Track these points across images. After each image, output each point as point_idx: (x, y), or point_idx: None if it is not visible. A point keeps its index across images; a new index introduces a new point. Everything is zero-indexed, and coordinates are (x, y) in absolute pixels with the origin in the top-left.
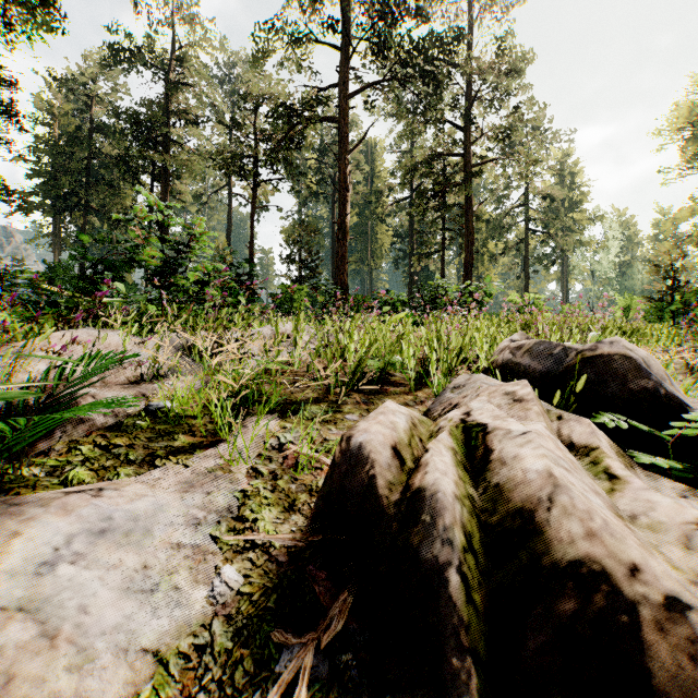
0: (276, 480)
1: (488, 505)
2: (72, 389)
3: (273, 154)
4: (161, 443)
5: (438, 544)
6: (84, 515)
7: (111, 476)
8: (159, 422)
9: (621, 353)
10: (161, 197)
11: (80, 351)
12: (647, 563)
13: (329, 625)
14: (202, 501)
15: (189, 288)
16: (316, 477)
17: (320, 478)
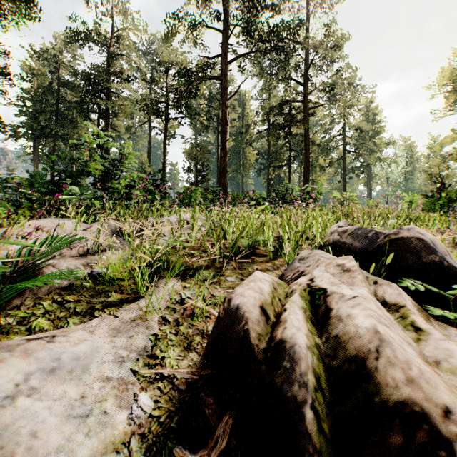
0: (178, 326)
1: (329, 351)
2: (39, 261)
3: (178, 100)
4: (99, 299)
5: (297, 386)
6: (40, 357)
7: (63, 324)
8: (99, 283)
9: (415, 237)
10: (105, 129)
11: (45, 234)
12: (456, 406)
13: (216, 443)
14: (126, 343)
15: (121, 190)
16: (206, 323)
17: (209, 324)
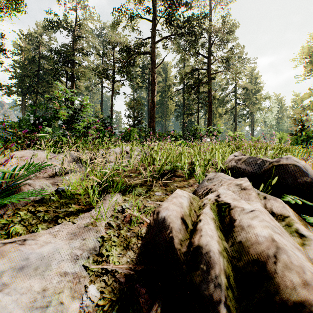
0: (120, 230)
1: (235, 253)
2: (19, 181)
3: (121, 68)
4: (62, 209)
5: (212, 286)
6: (13, 257)
7: (34, 229)
8: (62, 197)
9: (292, 164)
10: (71, 88)
11: (25, 161)
12: None
13: None
14: (80, 243)
15: (80, 130)
16: (140, 228)
17: (142, 228)
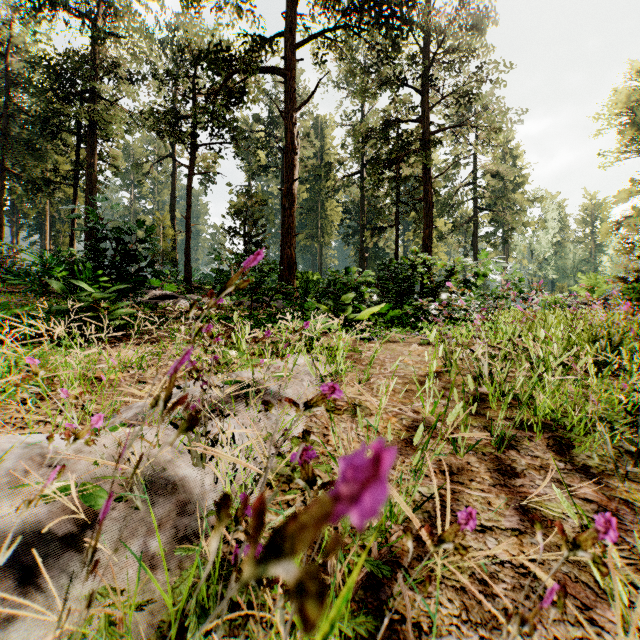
0: None
1: None
2: None
3: (209, 109)
4: None
5: None
6: None
7: None
8: None
9: None
10: (87, 160)
11: None
12: None
13: None
14: None
15: None
16: None
17: None
